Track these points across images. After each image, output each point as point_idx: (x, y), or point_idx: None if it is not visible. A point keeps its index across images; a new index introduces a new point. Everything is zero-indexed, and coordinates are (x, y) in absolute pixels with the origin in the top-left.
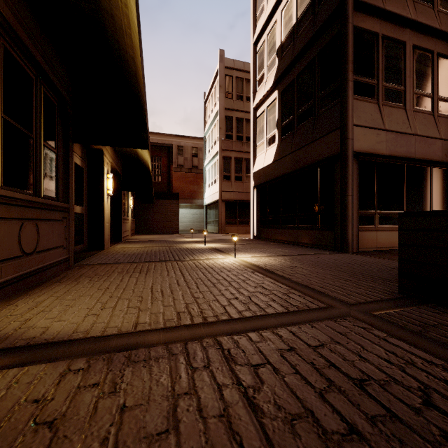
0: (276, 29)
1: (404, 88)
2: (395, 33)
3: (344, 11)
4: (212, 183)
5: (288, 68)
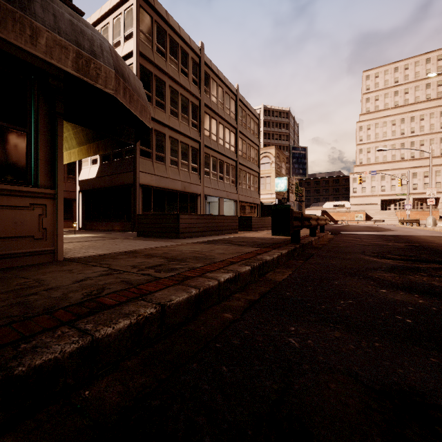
0: None
1: (165, 155)
2: (161, 129)
3: None
4: None
5: None
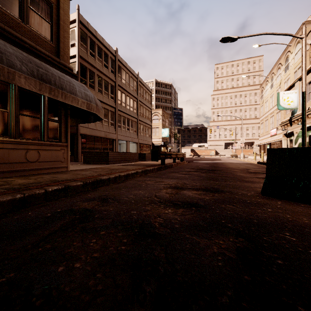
0: None
1: None
2: None
3: None
4: None
5: None
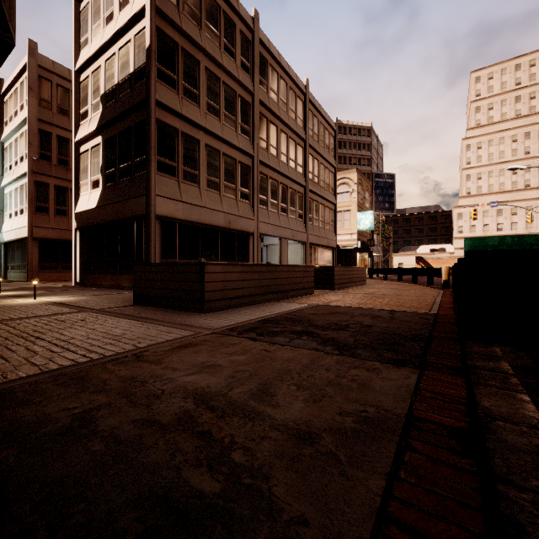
0: (101, 75)
1: (199, 173)
2: (192, 132)
3: (149, 107)
4: (16, 212)
5: (110, 122)
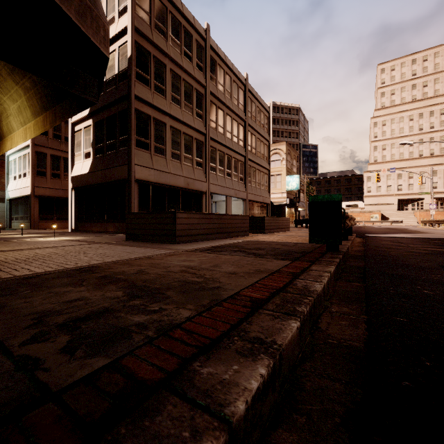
0: None
1: (166, 147)
2: (160, 117)
3: (130, 100)
4: (20, 175)
5: (99, 109)
